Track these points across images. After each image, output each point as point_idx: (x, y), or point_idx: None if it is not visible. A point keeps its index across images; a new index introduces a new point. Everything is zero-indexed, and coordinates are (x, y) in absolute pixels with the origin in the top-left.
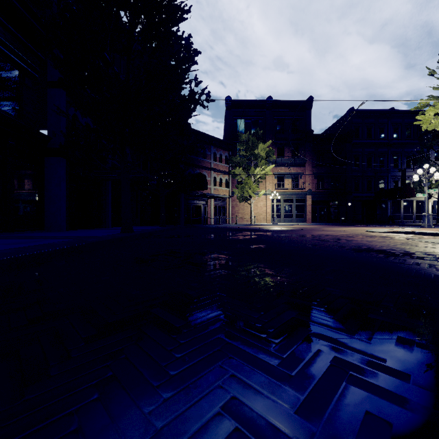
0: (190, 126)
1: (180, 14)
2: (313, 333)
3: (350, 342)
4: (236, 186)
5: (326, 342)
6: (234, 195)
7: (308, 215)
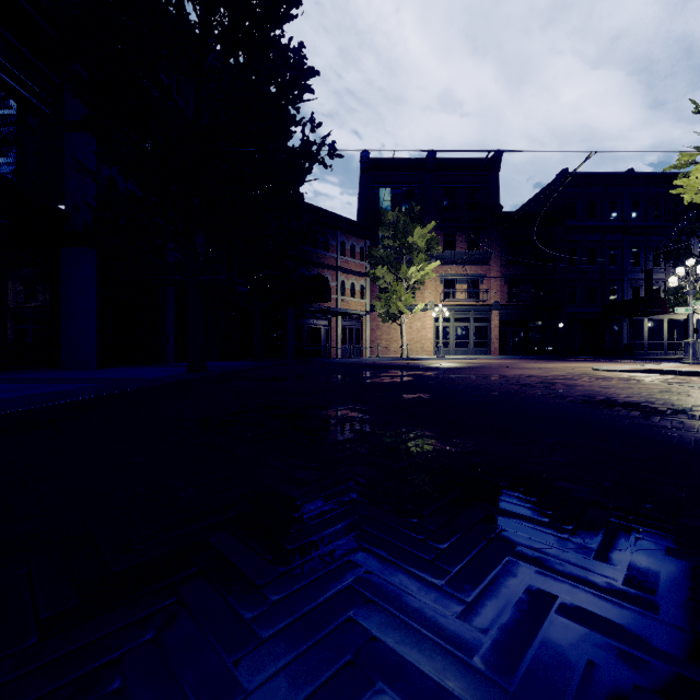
0: (303, 198)
1: (286, 7)
2: (562, 604)
3: (654, 634)
4: (378, 296)
5: (600, 635)
6: (374, 311)
7: (494, 343)
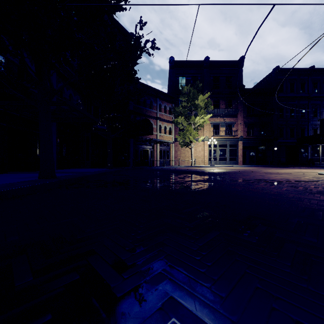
0: (136, 73)
1: None
2: None
3: None
4: (179, 133)
5: None
6: (176, 141)
7: (240, 158)
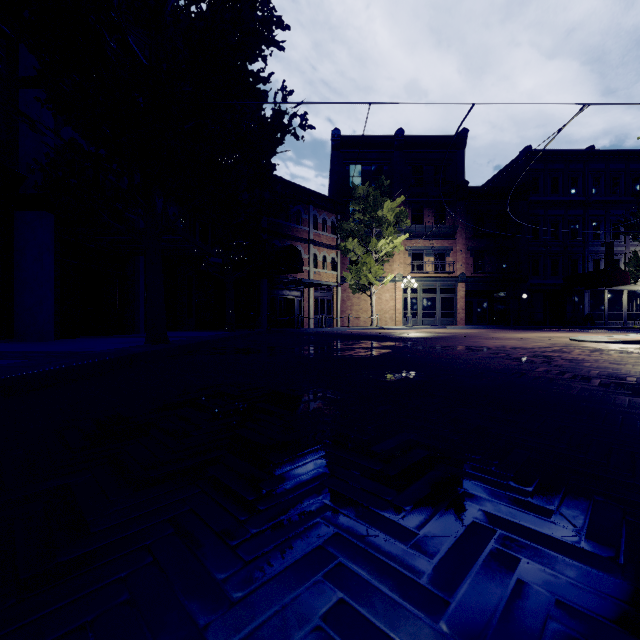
0: (275, 169)
1: None
2: None
3: None
4: (349, 268)
5: None
6: (345, 283)
7: (460, 314)
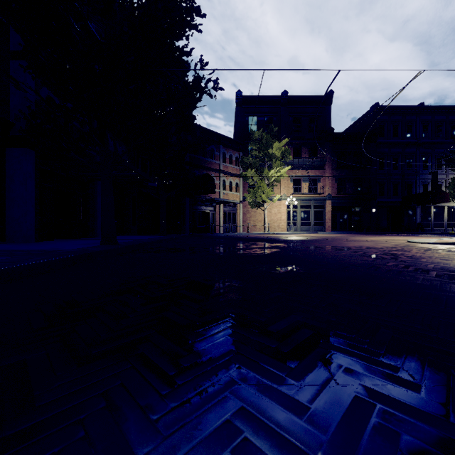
0: (195, 119)
1: None
2: None
3: None
4: (248, 190)
5: None
6: (245, 201)
7: (327, 223)
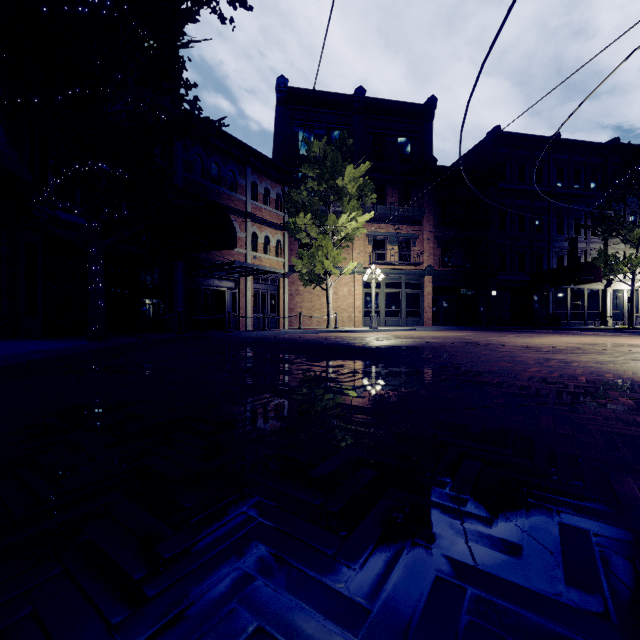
0: (183, 67)
1: None
2: None
3: None
4: (299, 252)
5: None
6: (293, 273)
7: (427, 313)
